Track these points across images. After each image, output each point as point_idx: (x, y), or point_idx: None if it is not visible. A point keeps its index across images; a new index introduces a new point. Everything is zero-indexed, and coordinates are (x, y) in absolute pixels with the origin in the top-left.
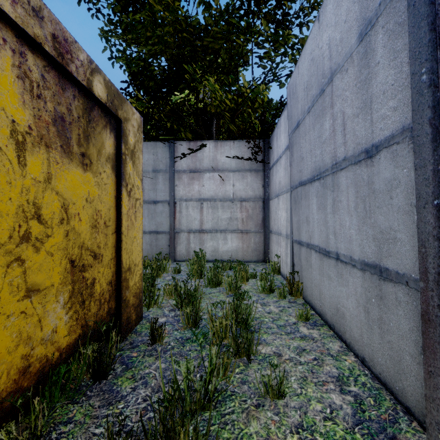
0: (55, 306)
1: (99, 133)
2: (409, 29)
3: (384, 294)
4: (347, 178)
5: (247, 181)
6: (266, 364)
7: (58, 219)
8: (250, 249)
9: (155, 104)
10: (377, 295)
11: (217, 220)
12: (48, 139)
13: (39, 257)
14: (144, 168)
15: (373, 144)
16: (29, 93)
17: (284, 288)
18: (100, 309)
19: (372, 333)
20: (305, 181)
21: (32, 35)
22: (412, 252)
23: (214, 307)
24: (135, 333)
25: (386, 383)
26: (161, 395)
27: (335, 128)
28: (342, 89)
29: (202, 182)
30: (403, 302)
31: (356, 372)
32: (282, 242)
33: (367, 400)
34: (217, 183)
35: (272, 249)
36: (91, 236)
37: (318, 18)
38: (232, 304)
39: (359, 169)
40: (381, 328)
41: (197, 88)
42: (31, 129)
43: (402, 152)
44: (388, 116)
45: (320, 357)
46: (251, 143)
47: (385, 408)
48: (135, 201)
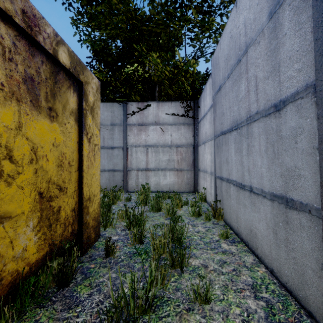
0: (25, 230)
1: (64, 92)
2: (313, 3)
3: (290, 220)
4: (259, 127)
5: (181, 132)
6: (195, 274)
7: (28, 160)
8: (183, 183)
9: (112, 74)
10: (283, 220)
11: (159, 161)
12: (19, 95)
13: (11, 190)
14: (104, 122)
15: (281, 100)
16: (1, 56)
17: (209, 213)
18: (64, 230)
19: (279, 250)
20: (225, 131)
21: (3, 8)
22: (314, 186)
23: (154, 229)
24: (93, 248)
25: (291, 291)
26: (111, 300)
27: (249, 89)
28: (255, 58)
29: (147, 133)
30: (306, 226)
31: (267, 281)
32: (208, 178)
33: (276, 305)
34: (159, 133)
35: (200, 183)
36: (57, 173)
37: (236, 4)
38: (169, 226)
39: (269, 120)
40: (287, 247)
41: (144, 62)
42: (4, 86)
43: (306, 105)
44: (294, 76)
45: (238, 268)
46: (184, 103)
47: (291, 312)
48: (94, 146)
